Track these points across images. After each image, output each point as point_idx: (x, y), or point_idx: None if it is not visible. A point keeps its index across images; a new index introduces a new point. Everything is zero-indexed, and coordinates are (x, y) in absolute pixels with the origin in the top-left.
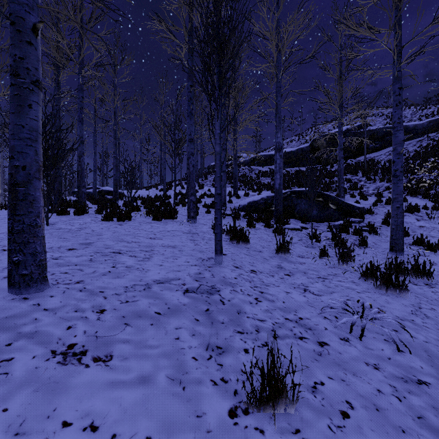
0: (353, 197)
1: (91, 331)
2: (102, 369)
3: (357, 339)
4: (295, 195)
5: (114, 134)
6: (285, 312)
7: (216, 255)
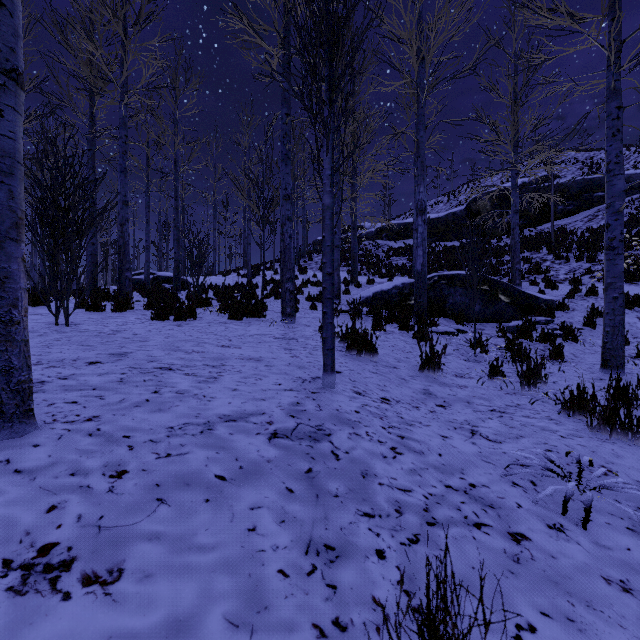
0: (535, 284)
1: (92, 516)
2: (96, 603)
3: (578, 526)
4: (446, 282)
5: (175, 192)
6: (443, 473)
7: (325, 373)
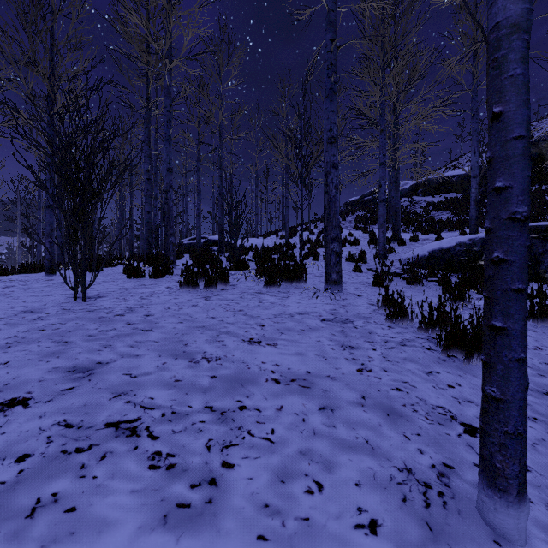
0: None
1: None
2: None
3: None
4: (538, 235)
5: (219, 161)
6: None
7: (495, 495)
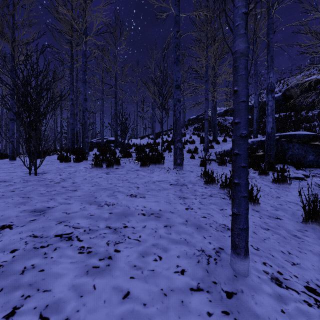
0: None
1: None
2: None
3: None
4: (285, 139)
5: (115, 94)
6: None
7: (236, 256)
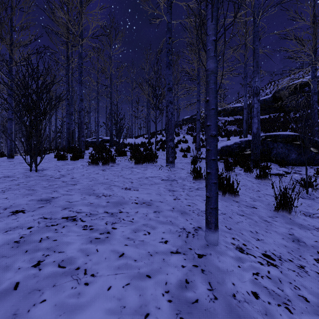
0: None
1: None
2: None
3: None
4: (270, 139)
5: (110, 95)
6: None
7: (208, 230)
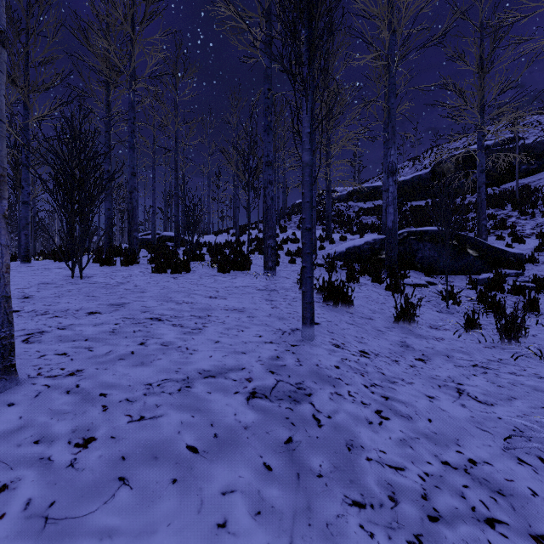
0: (501, 239)
1: (42, 501)
2: None
3: None
4: (415, 237)
5: (175, 165)
6: (437, 445)
7: (304, 326)
